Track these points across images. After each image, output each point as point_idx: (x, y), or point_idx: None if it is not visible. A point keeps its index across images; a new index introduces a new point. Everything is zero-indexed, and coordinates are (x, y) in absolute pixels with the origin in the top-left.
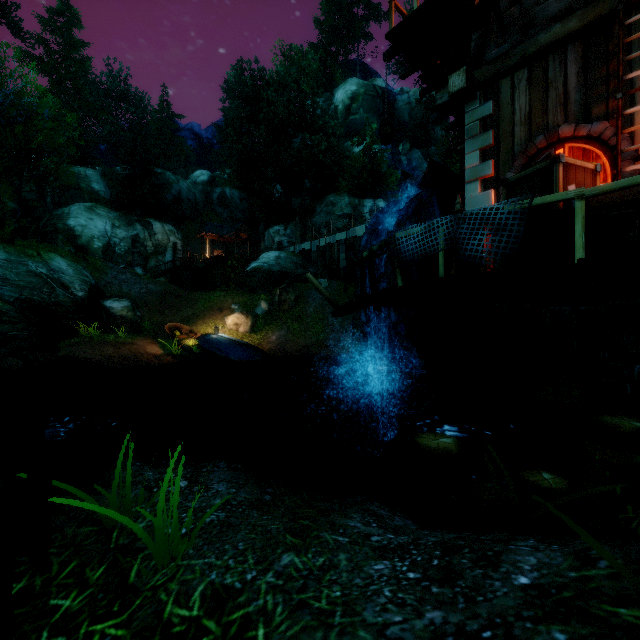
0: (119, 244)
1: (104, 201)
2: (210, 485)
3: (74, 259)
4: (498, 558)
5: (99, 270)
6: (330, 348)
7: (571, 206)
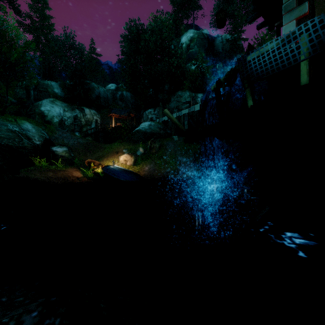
0: (67, 120)
1: (60, 98)
2: None
3: (37, 124)
4: None
5: (52, 131)
6: (179, 174)
7: None
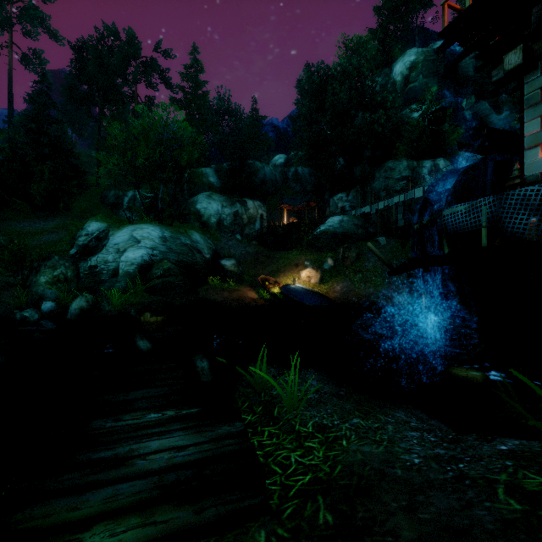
0: (226, 219)
1: (217, 189)
2: (307, 380)
3: (203, 233)
4: (493, 439)
5: (217, 239)
6: (388, 298)
7: None
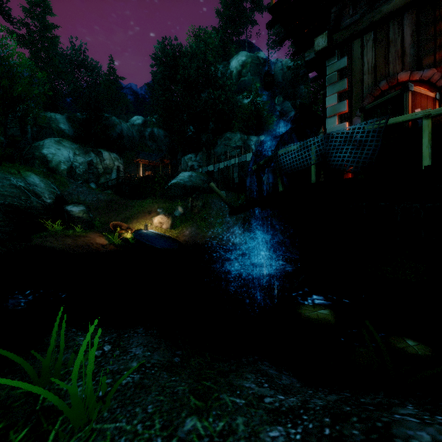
0: (79, 167)
1: (68, 137)
2: (129, 349)
3: (45, 176)
4: (389, 431)
5: (63, 184)
6: (227, 240)
7: (417, 125)
